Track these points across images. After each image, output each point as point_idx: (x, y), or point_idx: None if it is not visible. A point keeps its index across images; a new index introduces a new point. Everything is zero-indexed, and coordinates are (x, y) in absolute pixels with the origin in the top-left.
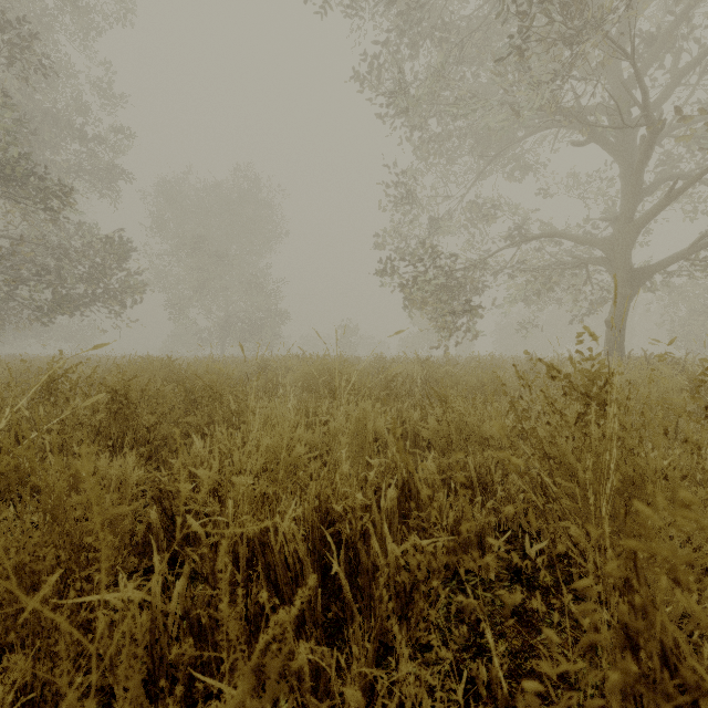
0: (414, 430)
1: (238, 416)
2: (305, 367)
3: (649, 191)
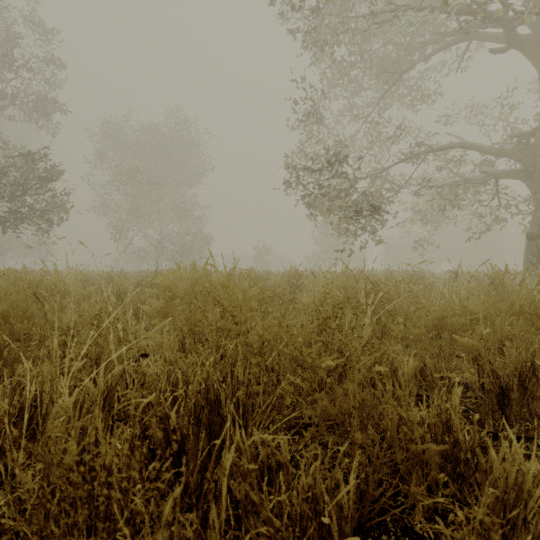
0: None
1: None
2: (167, 287)
3: None
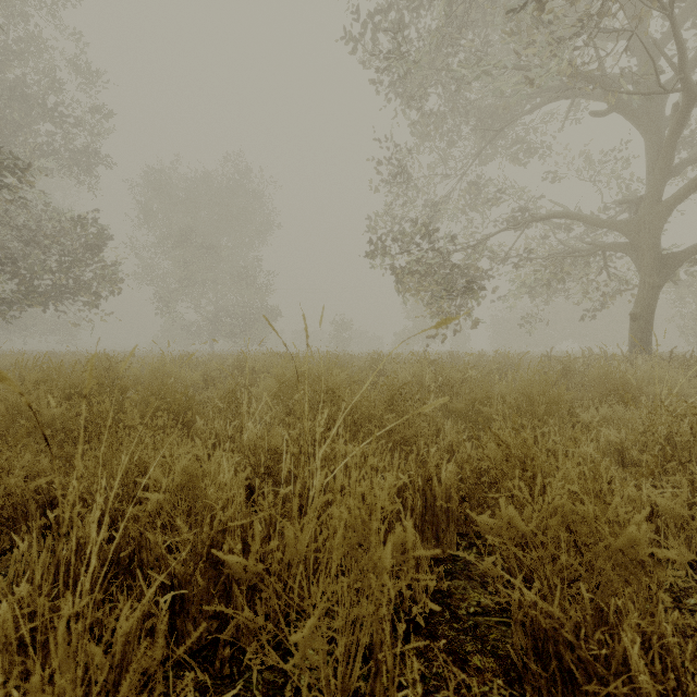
0: (446, 493)
1: (151, 464)
2: (279, 373)
3: (679, 169)
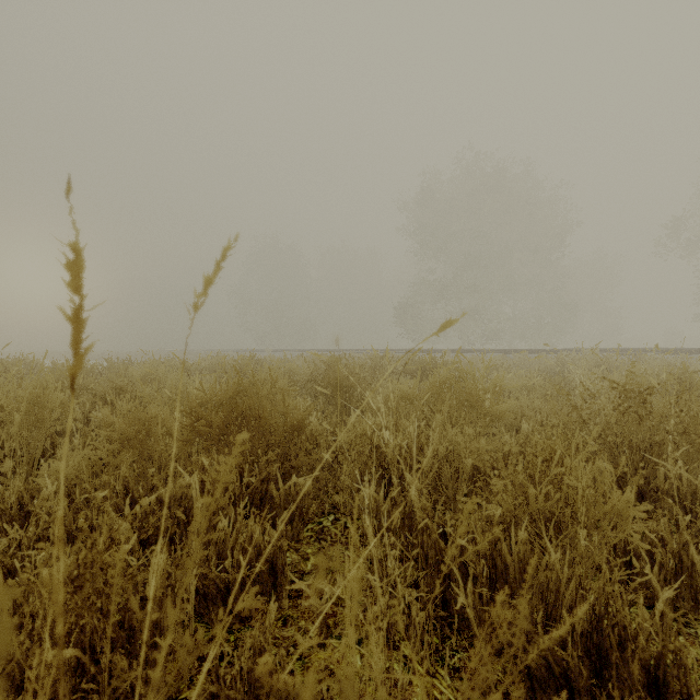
0: None
1: None
2: None
3: None
